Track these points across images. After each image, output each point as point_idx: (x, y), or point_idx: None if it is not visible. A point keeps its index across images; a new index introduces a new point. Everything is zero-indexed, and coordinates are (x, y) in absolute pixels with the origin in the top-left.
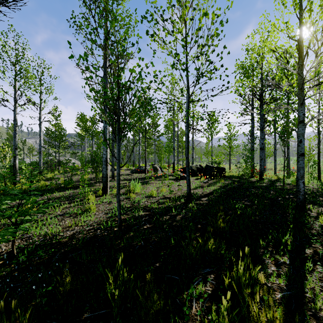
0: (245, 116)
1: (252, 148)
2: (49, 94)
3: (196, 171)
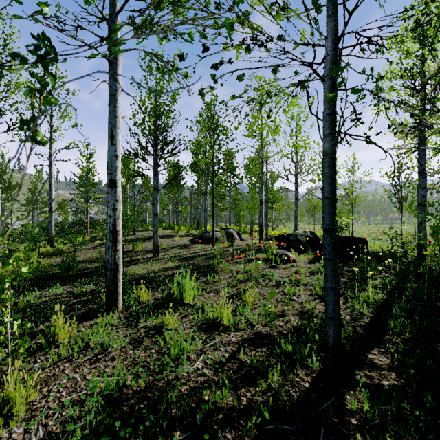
0: (403, 138)
1: (421, 200)
2: (64, 118)
3: (305, 243)
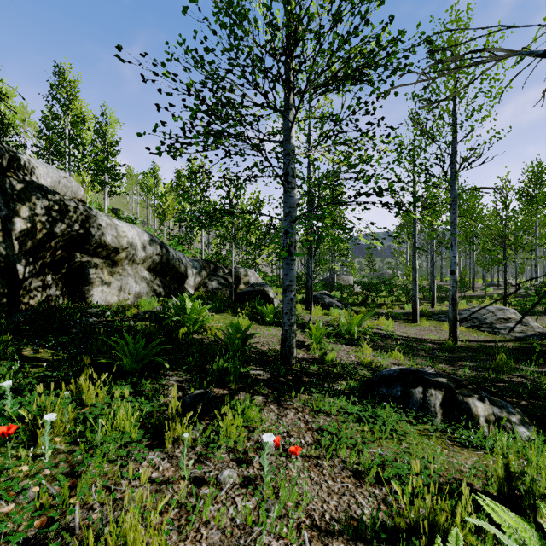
0: None
1: None
2: None
3: None
